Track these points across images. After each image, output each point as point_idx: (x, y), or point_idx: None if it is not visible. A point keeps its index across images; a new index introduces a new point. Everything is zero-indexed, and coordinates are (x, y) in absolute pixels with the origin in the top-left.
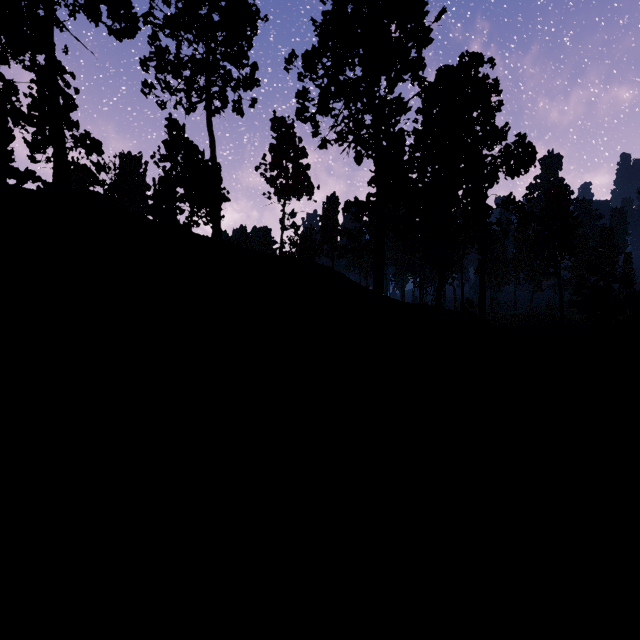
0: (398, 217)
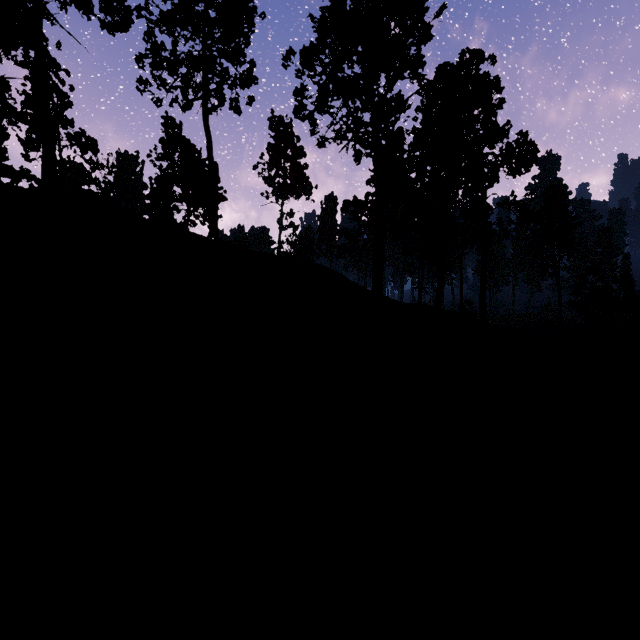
0: (397, 217)
